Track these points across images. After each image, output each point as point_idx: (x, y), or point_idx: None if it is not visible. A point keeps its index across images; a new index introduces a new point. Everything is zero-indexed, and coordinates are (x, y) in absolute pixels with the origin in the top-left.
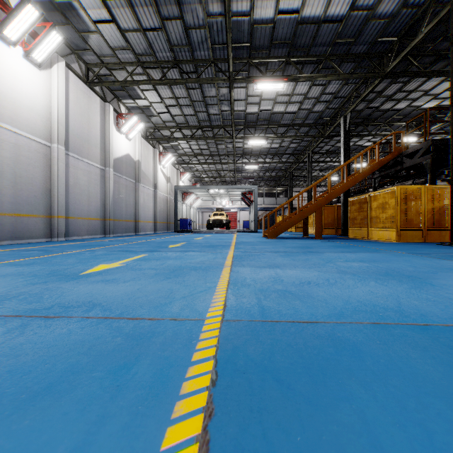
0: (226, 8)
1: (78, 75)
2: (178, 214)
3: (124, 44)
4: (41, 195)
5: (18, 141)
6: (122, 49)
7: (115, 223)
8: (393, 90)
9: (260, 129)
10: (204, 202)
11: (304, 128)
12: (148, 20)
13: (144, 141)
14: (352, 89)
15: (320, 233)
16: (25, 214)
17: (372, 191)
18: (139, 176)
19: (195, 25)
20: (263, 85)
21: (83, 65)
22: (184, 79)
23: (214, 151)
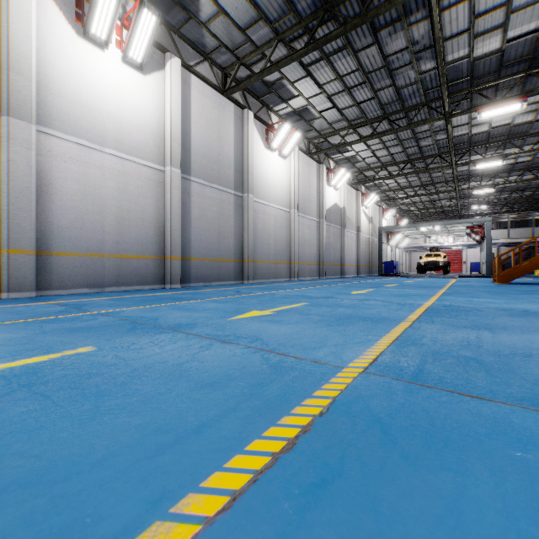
0: (439, 72)
1: (304, 151)
2: (382, 257)
3: (339, 118)
4: (285, 247)
5: (276, 213)
6: (337, 121)
7: (326, 267)
8: None
9: (494, 145)
10: (412, 241)
11: None
12: (363, 96)
13: (348, 187)
14: None
15: None
16: (279, 261)
17: None
18: (344, 222)
19: (407, 84)
20: (490, 112)
21: (306, 141)
22: (393, 130)
23: (427, 180)
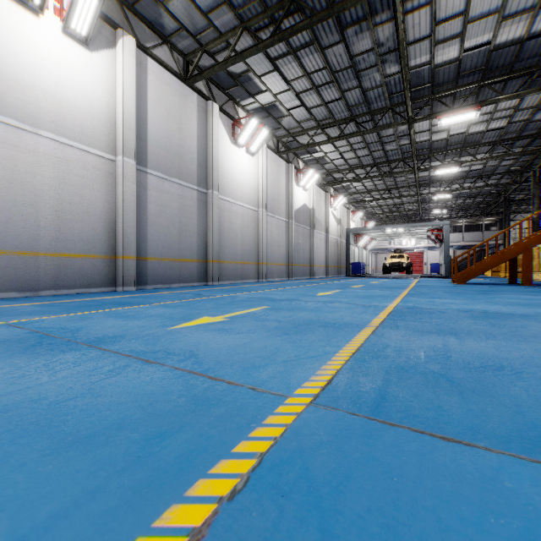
0: (403, 75)
1: (272, 149)
2: (349, 258)
3: (308, 117)
4: (253, 247)
5: (243, 212)
6: (306, 121)
7: (295, 267)
8: None
9: (452, 153)
10: (378, 242)
11: (520, 141)
12: (330, 96)
13: (317, 188)
14: None
15: (528, 278)
16: (246, 262)
17: None
18: (313, 223)
19: (372, 87)
20: (449, 120)
21: (275, 139)
22: (360, 132)
23: (391, 184)
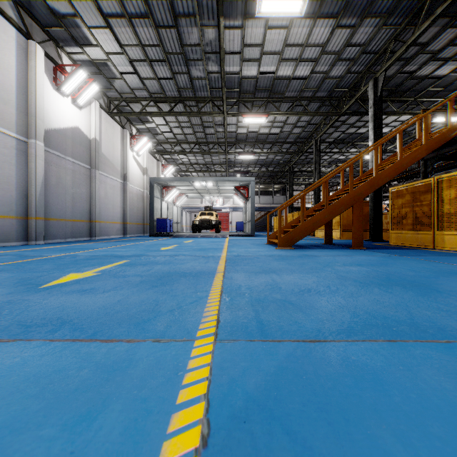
0: None
1: None
2: (154, 213)
3: None
4: None
5: None
6: None
7: (51, 223)
8: (442, 42)
9: (259, 104)
10: (191, 201)
11: (313, 105)
12: None
13: (107, 116)
14: (388, 38)
15: (360, 239)
16: None
17: (421, 178)
18: (95, 160)
19: None
20: (271, 5)
21: None
22: None
23: (202, 137)
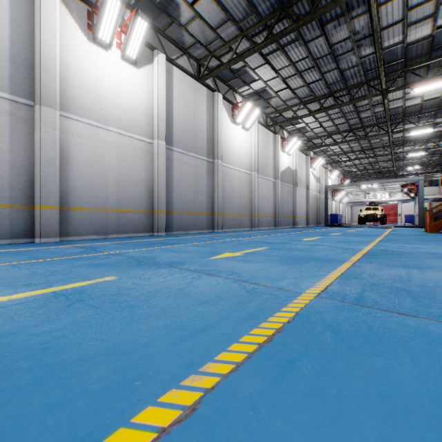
0: (377, 56)
1: (262, 124)
2: (327, 210)
3: (292, 96)
4: (247, 203)
5: (240, 175)
6: (290, 99)
7: (281, 218)
8: None
9: (426, 115)
10: (353, 197)
11: None
12: (312, 78)
13: (299, 153)
14: None
15: None
16: (242, 214)
17: None
18: (295, 182)
19: (349, 67)
20: (421, 88)
21: (264, 116)
22: (338, 105)
23: (366, 146)
